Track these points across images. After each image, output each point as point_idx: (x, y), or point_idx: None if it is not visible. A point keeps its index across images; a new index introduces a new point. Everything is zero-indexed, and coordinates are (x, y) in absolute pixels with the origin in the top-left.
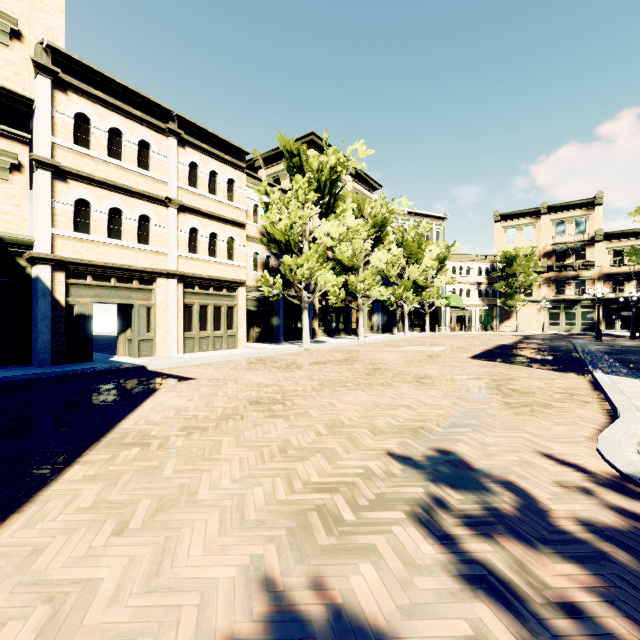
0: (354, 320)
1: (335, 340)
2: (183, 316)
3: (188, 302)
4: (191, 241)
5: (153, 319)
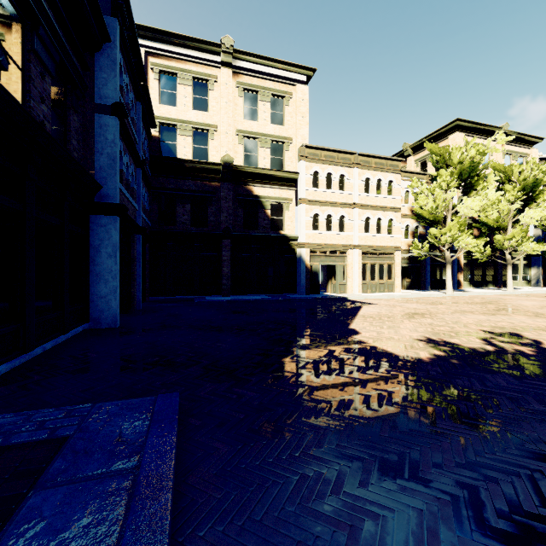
0: (505, 273)
1: (480, 290)
2: (361, 271)
3: (364, 262)
4: (365, 225)
5: (346, 273)
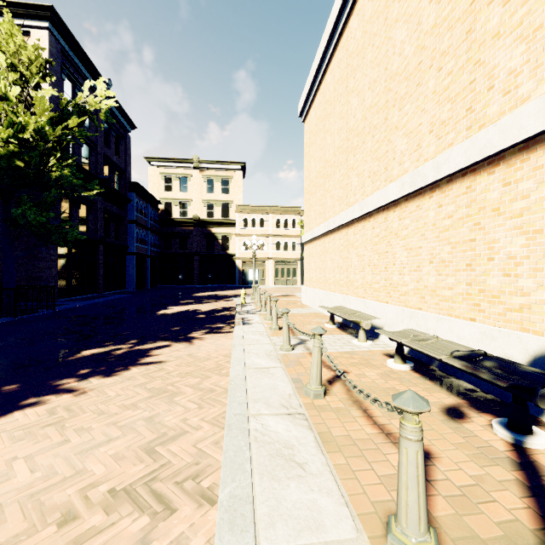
0: None
1: None
2: (275, 272)
3: (277, 267)
4: (278, 246)
5: (265, 273)
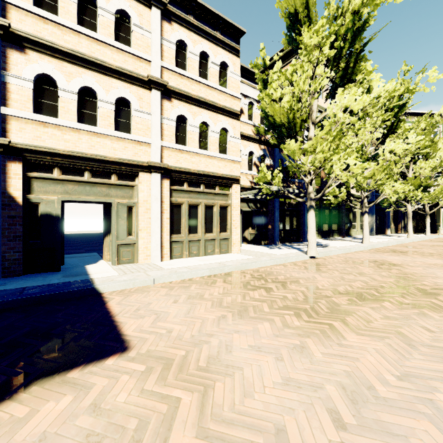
0: (347, 221)
1: (334, 243)
2: (170, 217)
3: (176, 201)
4: (179, 132)
5: (135, 220)
